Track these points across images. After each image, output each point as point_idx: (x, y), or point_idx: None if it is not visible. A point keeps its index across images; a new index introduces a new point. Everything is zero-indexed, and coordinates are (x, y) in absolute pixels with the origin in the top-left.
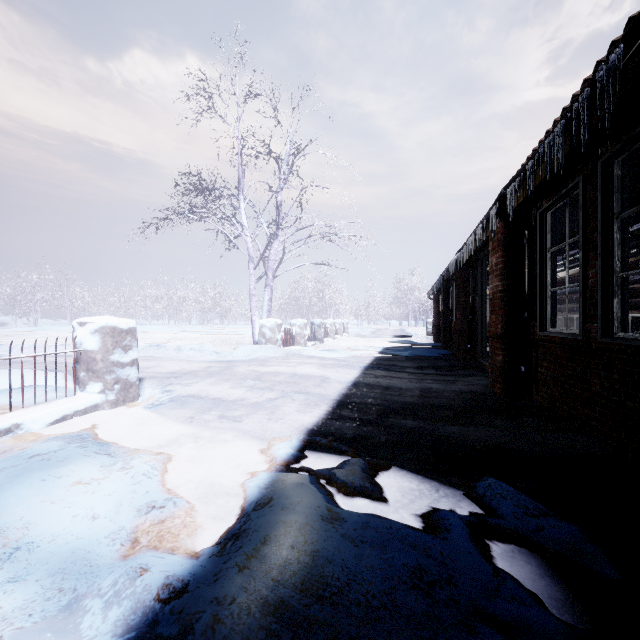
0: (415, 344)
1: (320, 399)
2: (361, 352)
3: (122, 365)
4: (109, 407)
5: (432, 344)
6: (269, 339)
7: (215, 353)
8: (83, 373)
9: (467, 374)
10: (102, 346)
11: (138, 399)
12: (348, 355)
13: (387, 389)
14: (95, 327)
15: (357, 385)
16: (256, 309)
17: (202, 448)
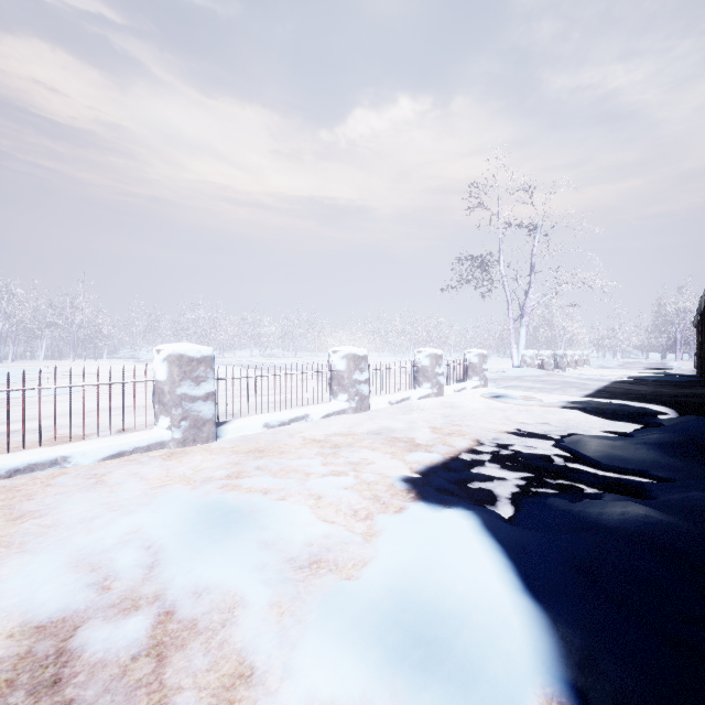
0: (670, 374)
1: (586, 389)
2: (607, 377)
3: (485, 370)
4: (482, 387)
5: (691, 375)
6: (529, 364)
7: (492, 373)
8: (470, 372)
9: (700, 388)
10: (479, 361)
11: (488, 386)
12: (595, 378)
13: (629, 389)
14: (476, 353)
15: (608, 387)
16: (514, 343)
17: (542, 396)
